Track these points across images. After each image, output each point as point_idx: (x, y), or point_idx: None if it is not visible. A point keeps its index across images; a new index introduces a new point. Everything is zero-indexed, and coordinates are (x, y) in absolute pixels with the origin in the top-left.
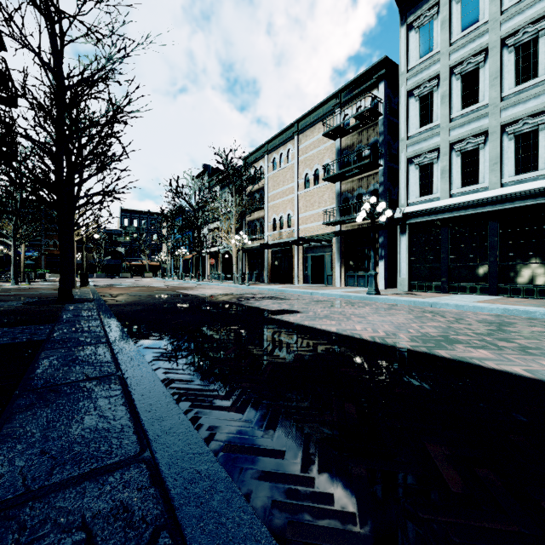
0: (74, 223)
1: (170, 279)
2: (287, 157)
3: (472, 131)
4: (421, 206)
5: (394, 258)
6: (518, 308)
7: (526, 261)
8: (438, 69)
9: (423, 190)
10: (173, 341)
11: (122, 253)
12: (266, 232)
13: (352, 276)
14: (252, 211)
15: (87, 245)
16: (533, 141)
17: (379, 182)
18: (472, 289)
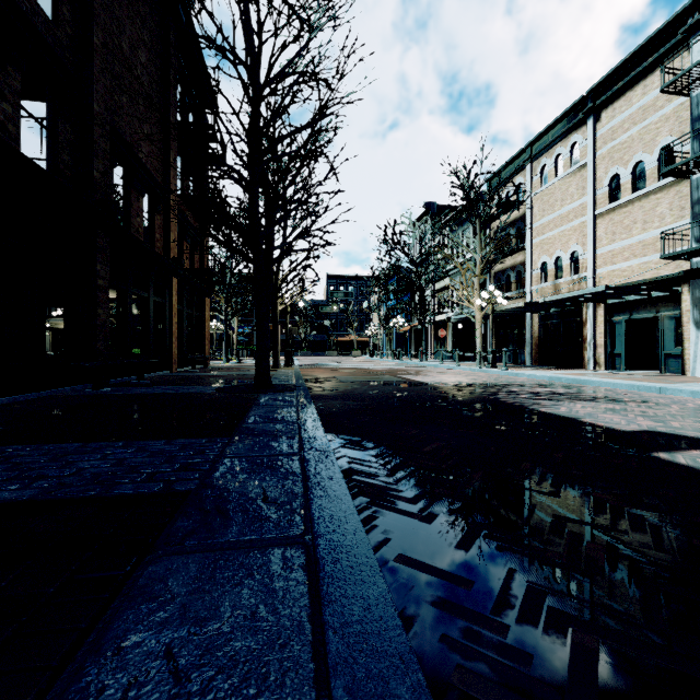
0: (278, 289)
1: (383, 359)
2: (570, 158)
3: None
4: None
5: None
6: None
7: None
8: None
9: None
10: (465, 537)
11: (328, 327)
12: (529, 285)
13: None
14: (502, 256)
15: (293, 319)
16: None
17: None
18: None
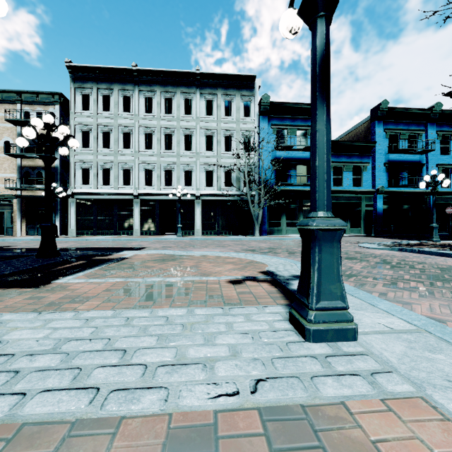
0: None
1: None
2: None
3: (107, 160)
4: (83, 190)
5: (66, 216)
6: (117, 238)
7: (127, 221)
8: (92, 122)
9: (84, 181)
10: None
11: None
12: None
13: (33, 228)
14: None
15: None
16: (129, 173)
17: (56, 168)
18: (107, 233)
